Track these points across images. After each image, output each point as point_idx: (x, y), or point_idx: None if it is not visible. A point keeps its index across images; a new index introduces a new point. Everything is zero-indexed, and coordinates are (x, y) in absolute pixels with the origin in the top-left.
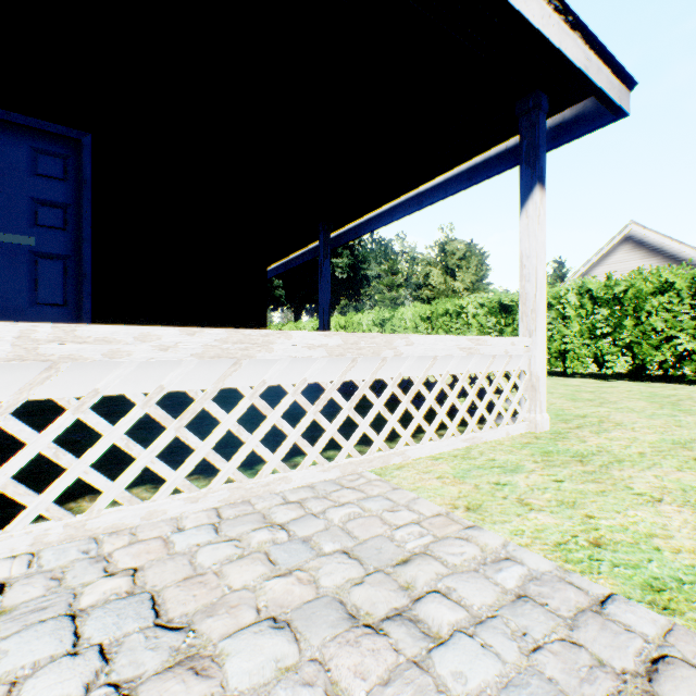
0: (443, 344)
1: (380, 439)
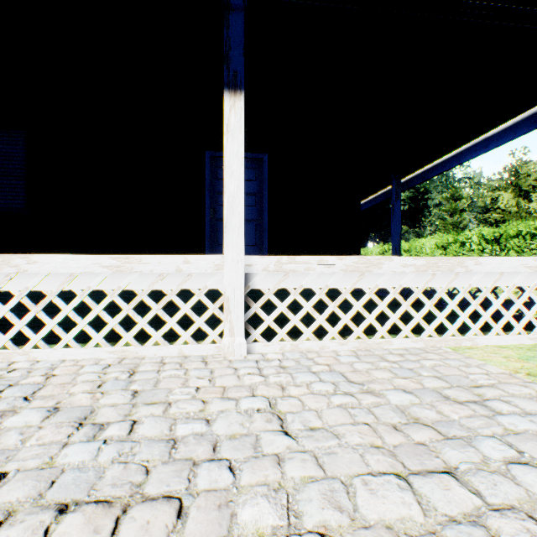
0: (508, 263)
1: (453, 328)
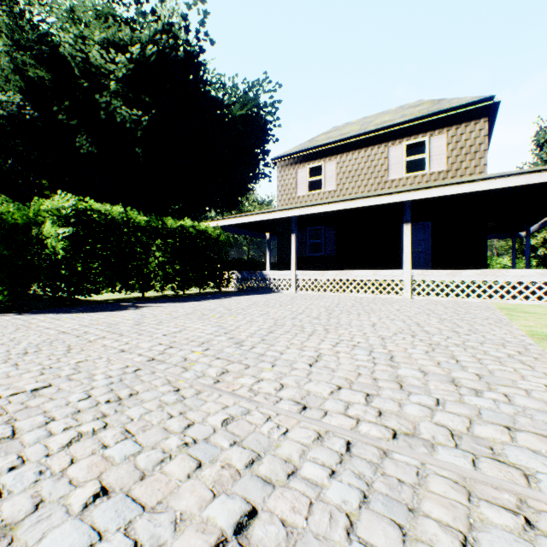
0: (524, 272)
1: (495, 296)
